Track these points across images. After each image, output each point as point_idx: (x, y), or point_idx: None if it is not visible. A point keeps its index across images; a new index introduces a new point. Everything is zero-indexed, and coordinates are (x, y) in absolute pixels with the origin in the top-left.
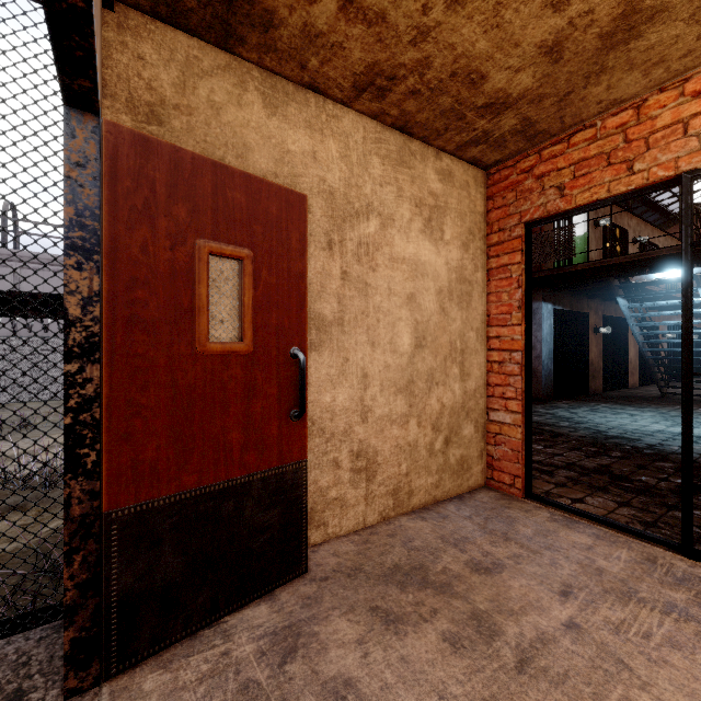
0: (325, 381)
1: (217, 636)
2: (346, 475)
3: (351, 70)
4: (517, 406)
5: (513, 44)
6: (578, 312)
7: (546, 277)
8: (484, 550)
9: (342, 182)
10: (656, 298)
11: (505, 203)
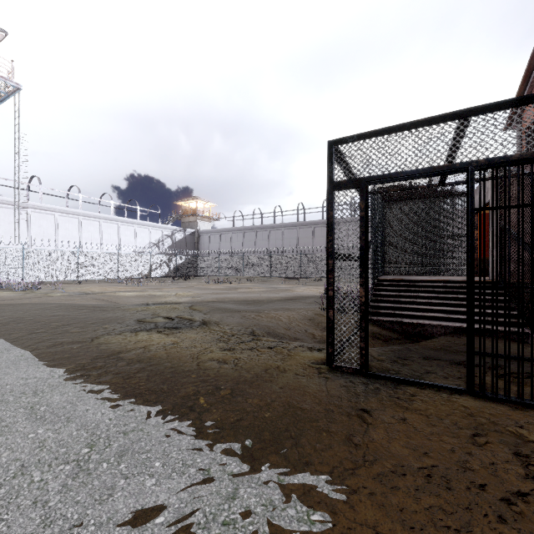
0: None
1: None
2: None
3: None
4: None
5: None
6: None
7: None
8: None
9: None
10: None
11: None
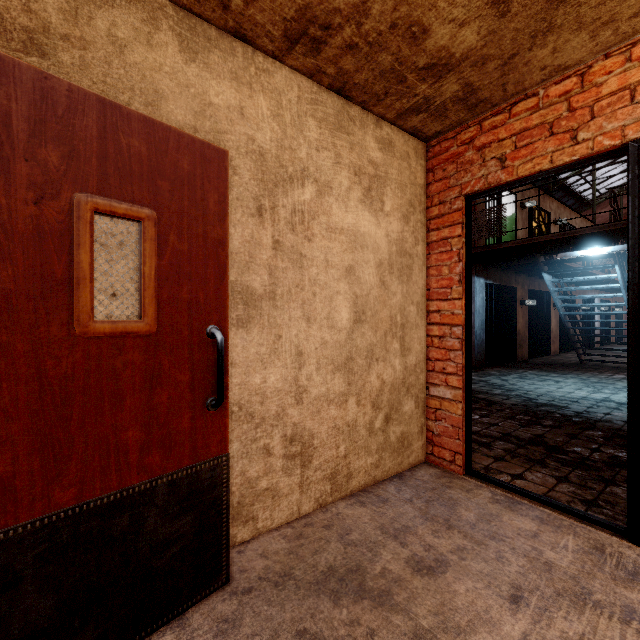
0: (255, 361)
1: None
2: (279, 463)
3: (280, 14)
4: (457, 382)
5: None
6: (507, 286)
7: (479, 253)
8: (426, 542)
9: (274, 143)
10: (575, 274)
11: (445, 175)
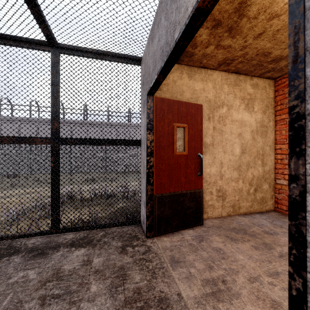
0: (207, 164)
1: (179, 234)
2: (214, 197)
3: (217, 61)
4: None
5: (281, 42)
6: None
7: None
8: (270, 228)
9: (213, 96)
10: None
11: (283, 93)
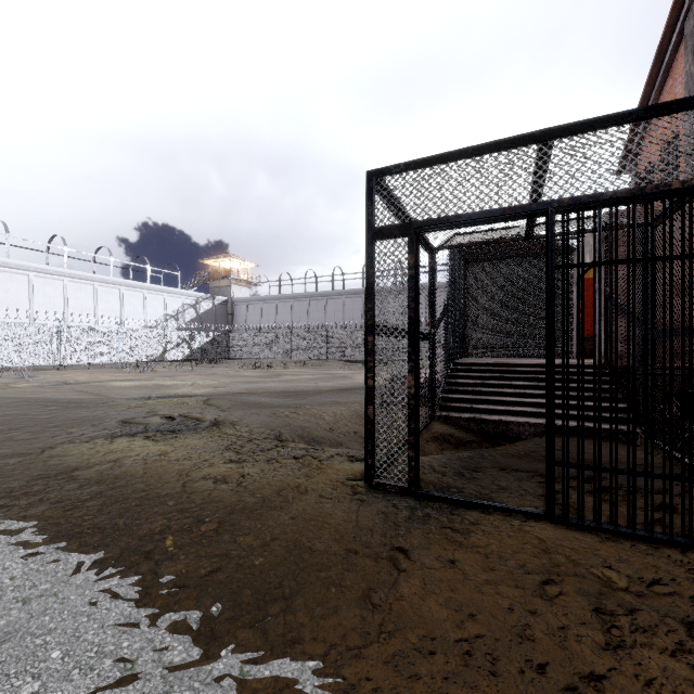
0: None
1: None
2: None
3: None
4: None
5: None
6: None
7: None
8: None
9: None
10: None
11: None
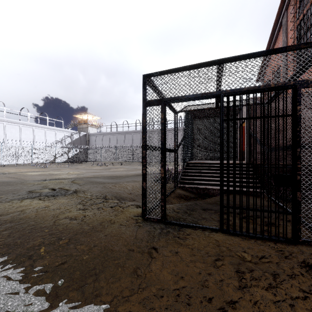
0: None
1: None
2: None
3: None
4: None
5: None
6: None
7: None
8: None
9: None
10: None
11: None
